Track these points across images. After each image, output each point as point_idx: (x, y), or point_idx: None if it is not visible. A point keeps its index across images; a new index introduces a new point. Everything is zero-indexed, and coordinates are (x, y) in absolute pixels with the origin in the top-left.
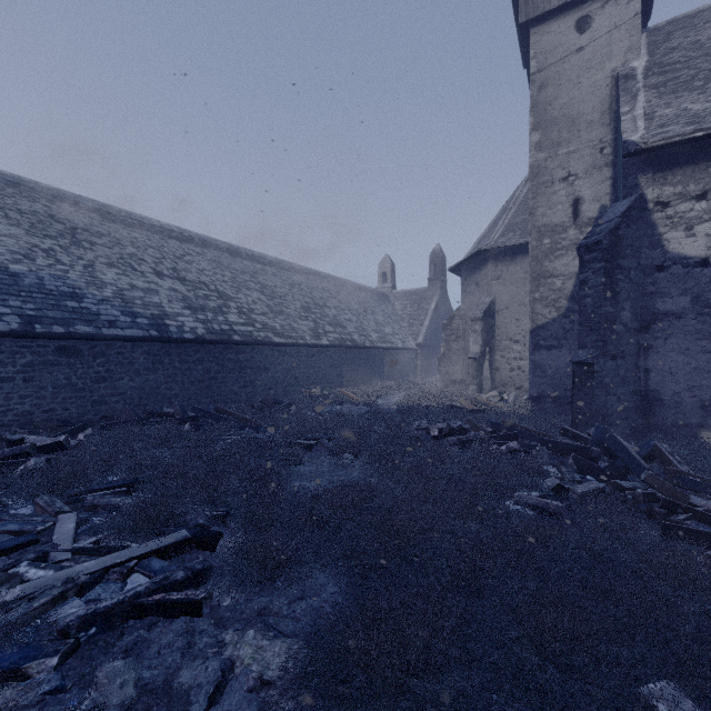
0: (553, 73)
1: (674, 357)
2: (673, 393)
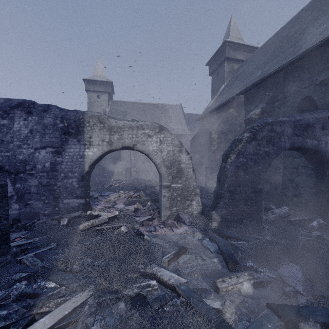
0: (92, 104)
1: (108, 165)
2: (108, 171)
